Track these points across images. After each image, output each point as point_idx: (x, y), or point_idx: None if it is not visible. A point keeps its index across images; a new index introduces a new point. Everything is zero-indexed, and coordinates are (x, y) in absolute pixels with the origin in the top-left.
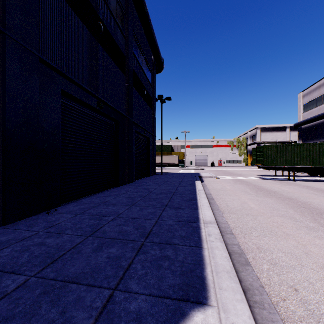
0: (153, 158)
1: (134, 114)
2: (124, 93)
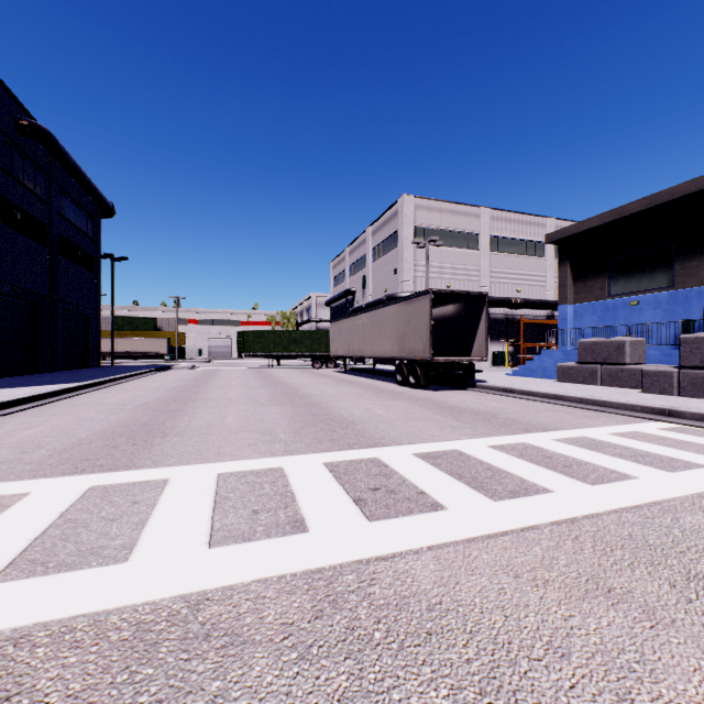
0: (97, 343)
1: (61, 288)
2: (45, 268)
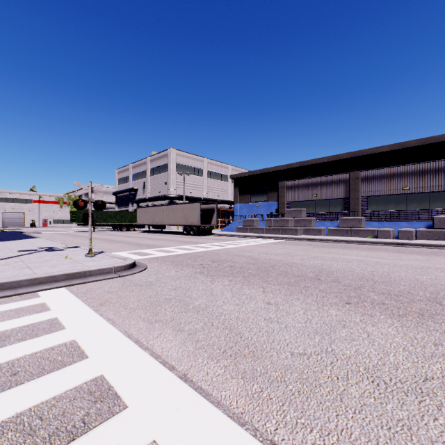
0: None
1: None
2: None
